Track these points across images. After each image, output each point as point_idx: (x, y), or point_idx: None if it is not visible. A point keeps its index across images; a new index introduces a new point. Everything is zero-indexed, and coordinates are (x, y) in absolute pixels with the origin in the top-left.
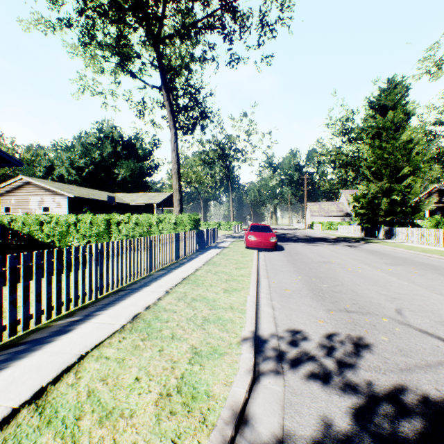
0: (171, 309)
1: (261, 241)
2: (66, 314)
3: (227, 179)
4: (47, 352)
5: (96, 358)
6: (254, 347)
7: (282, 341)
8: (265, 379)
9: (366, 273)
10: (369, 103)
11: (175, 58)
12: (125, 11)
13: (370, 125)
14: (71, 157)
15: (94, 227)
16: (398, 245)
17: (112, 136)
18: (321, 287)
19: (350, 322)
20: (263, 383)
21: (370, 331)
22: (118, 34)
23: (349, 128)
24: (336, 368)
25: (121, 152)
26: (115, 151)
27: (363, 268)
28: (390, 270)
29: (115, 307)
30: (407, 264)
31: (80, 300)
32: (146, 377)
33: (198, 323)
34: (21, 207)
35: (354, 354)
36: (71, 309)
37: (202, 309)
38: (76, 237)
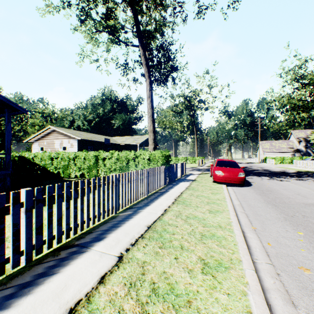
0: None
1: (229, 176)
2: None
3: (192, 124)
4: None
5: None
6: None
7: None
8: None
9: None
10: None
11: (150, 23)
12: None
13: None
14: (85, 113)
15: (86, 162)
16: None
17: (110, 97)
18: None
19: None
20: None
21: None
22: (106, 10)
23: (302, 75)
24: None
25: (116, 108)
26: (113, 108)
27: None
28: None
29: (25, 301)
30: None
31: None
32: None
33: None
34: (50, 147)
35: None
36: None
37: None
38: (74, 169)
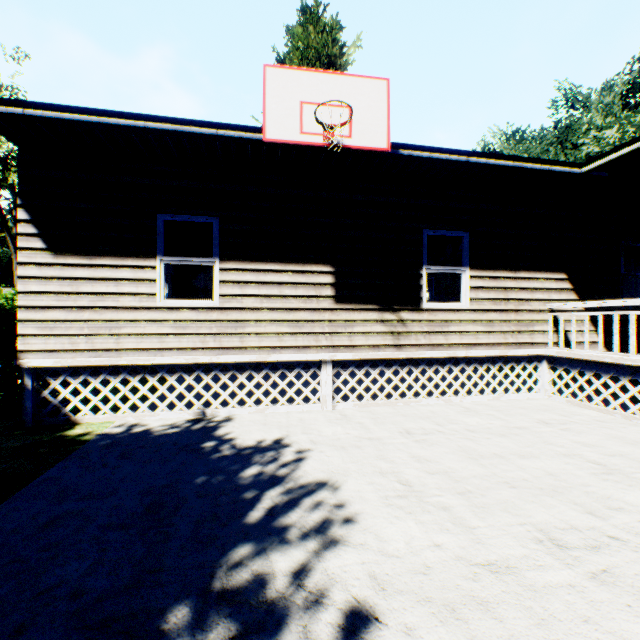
0: None
1: None
2: None
3: None
4: None
5: None
6: None
7: None
8: None
9: None
10: None
11: None
12: None
13: None
14: None
15: None
16: None
17: None
18: None
19: None
20: None
21: None
22: None
23: None
24: None
25: None
26: None
27: None
28: None
29: None
30: None
31: None
32: None
33: None
34: None
35: None
36: None
37: None
38: None
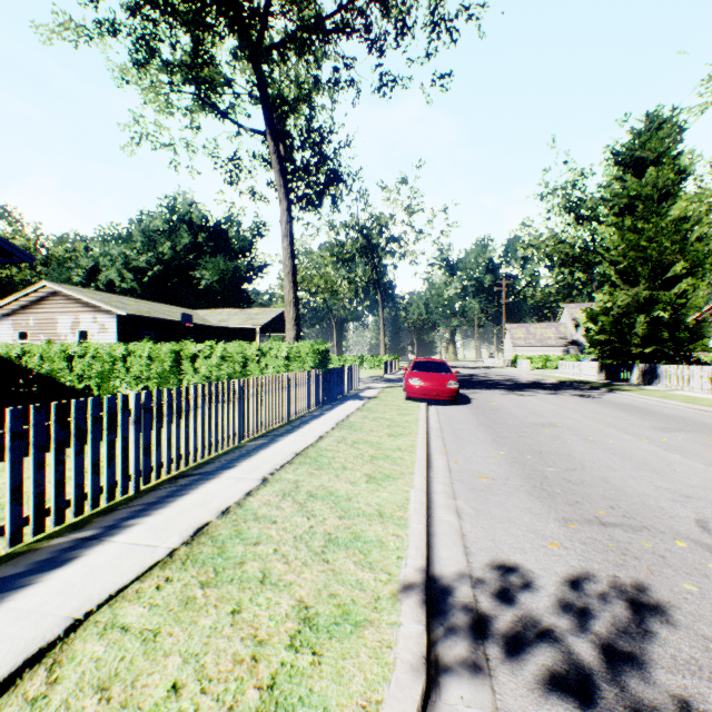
0: (266, 516)
1: (433, 387)
2: (72, 524)
3: (374, 286)
4: (10, 612)
5: (101, 628)
6: (425, 606)
7: (482, 590)
8: (451, 690)
9: (623, 446)
10: (614, 154)
11: (288, 85)
12: (205, 6)
13: (616, 193)
14: (126, 252)
15: (154, 364)
16: (668, 394)
17: (190, 218)
18: (545, 472)
19: (613, 549)
20: (449, 699)
21: (656, 569)
22: (194, 46)
23: (578, 201)
24: (604, 661)
25: (205, 245)
26: (195, 243)
27: (614, 437)
28: (664, 440)
29: (165, 510)
30: (693, 430)
31: (105, 496)
32: (194, 682)
33: (316, 548)
34: (45, 332)
35: (634, 625)
36: (87, 512)
37: (325, 516)
38: (125, 380)
